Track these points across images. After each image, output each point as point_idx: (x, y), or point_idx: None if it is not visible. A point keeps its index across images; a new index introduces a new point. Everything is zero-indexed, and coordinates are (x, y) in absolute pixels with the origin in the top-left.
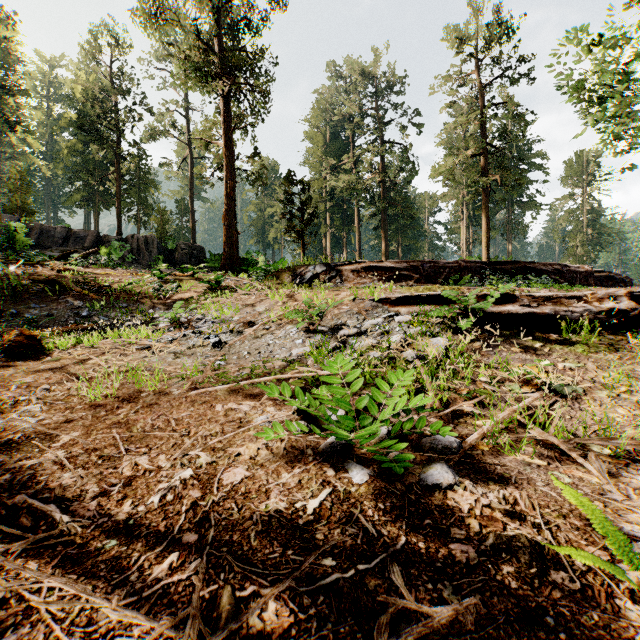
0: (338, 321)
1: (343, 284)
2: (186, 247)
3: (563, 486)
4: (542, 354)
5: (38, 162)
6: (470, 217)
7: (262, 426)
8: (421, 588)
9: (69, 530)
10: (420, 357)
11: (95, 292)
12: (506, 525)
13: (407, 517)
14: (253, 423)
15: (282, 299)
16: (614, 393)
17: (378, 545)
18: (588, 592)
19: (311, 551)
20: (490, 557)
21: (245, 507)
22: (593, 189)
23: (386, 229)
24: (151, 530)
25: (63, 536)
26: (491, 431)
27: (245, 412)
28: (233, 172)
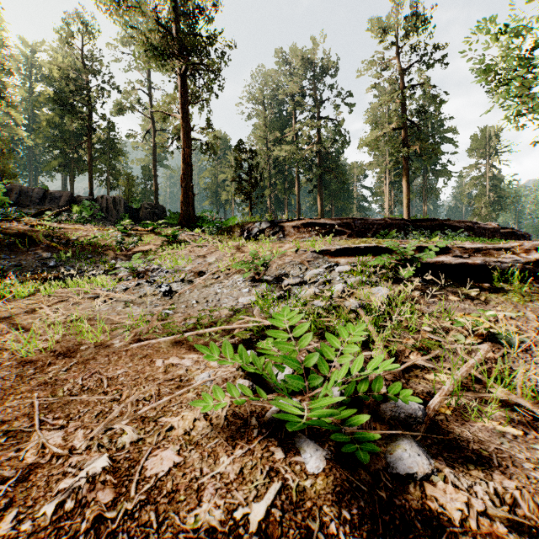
0: (282, 271)
1: (285, 238)
2: (149, 206)
3: None
4: (479, 303)
5: (21, 133)
6: (392, 182)
7: (203, 386)
8: None
9: None
10: (363, 306)
11: (63, 245)
12: None
13: (382, 533)
14: (193, 382)
15: (231, 251)
16: None
17: None
18: None
19: None
20: None
21: (167, 521)
22: (495, 159)
23: (321, 192)
24: None
25: None
26: None
27: (186, 368)
28: (189, 141)
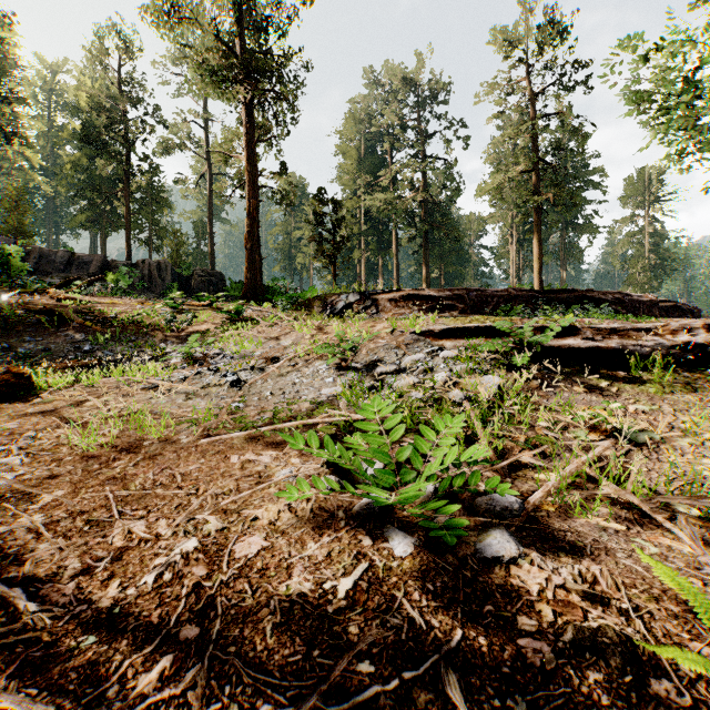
0: (374, 356)
1: (379, 315)
2: (204, 273)
3: (655, 562)
4: (609, 395)
5: (38, 178)
6: (520, 241)
7: (285, 482)
8: (486, 705)
9: (35, 623)
10: (469, 398)
11: (99, 324)
12: (587, 613)
13: (462, 601)
14: (274, 478)
15: (310, 331)
16: (697, 441)
17: (428, 641)
18: (701, 709)
19: (343, 651)
20: (571, 658)
21: (261, 589)
22: (656, 210)
23: (427, 254)
24: (141, 622)
25: (27, 632)
26: (555, 487)
27: (265, 464)
28: (256, 189)
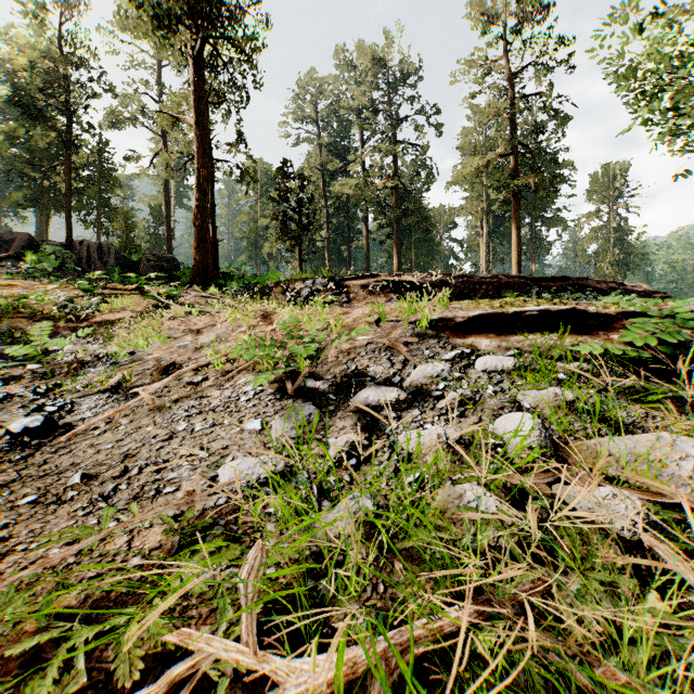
0: (350, 366)
1: (351, 304)
2: (154, 258)
3: None
4: None
5: None
6: (490, 233)
7: None
8: None
9: None
10: (655, 523)
11: None
12: None
13: None
14: None
15: (248, 321)
16: None
17: None
18: None
19: None
20: None
21: None
22: (621, 205)
23: (399, 243)
24: None
25: None
26: None
27: None
28: (207, 157)
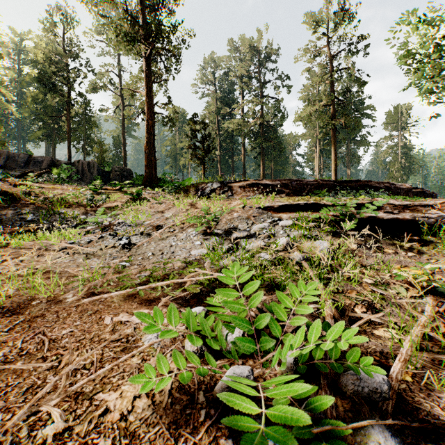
0: (231, 225)
1: (233, 196)
2: (118, 169)
3: None
4: (413, 255)
5: (11, 108)
6: (321, 150)
7: (149, 348)
8: None
9: None
10: (306, 259)
11: (41, 201)
12: None
13: None
14: (140, 344)
15: (185, 207)
16: None
17: None
18: None
19: None
20: None
21: None
22: (405, 132)
23: (263, 158)
24: None
25: None
26: (397, 345)
27: (135, 326)
28: (152, 114)
